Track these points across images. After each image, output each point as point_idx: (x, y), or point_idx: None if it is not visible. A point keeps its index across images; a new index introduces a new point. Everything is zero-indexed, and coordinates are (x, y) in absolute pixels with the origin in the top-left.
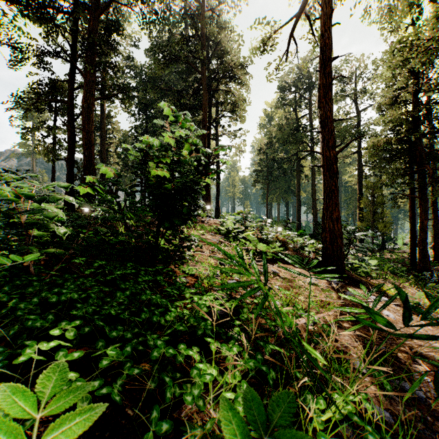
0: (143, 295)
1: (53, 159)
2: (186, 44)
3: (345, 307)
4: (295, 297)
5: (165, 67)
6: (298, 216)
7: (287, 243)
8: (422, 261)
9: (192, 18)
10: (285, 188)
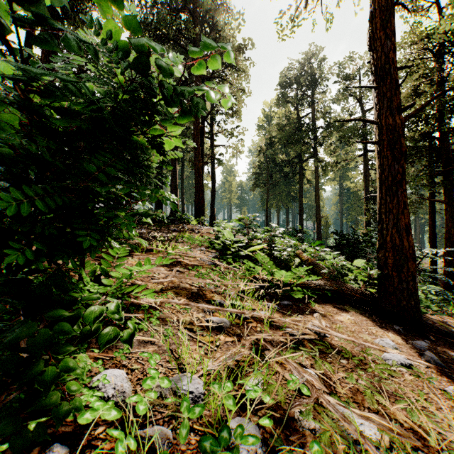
0: None
1: None
2: (175, 21)
3: None
4: None
5: None
6: (300, 223)
7: (317, 265)
8: (448, 276)
9: None
10: (285, 193)
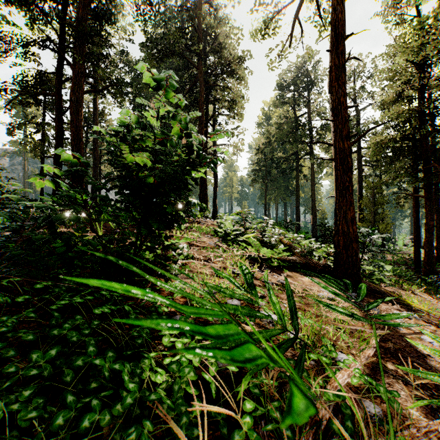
0: (79, 359)
1: (41, 156)
2: (182, 37)
3: (432, 373)
4: (335, 343)
5: (160, 60)
6: (296, 216)
7: (293, 247)
8: (428, 264)
9: (188, 10)
10: (283, 188)
